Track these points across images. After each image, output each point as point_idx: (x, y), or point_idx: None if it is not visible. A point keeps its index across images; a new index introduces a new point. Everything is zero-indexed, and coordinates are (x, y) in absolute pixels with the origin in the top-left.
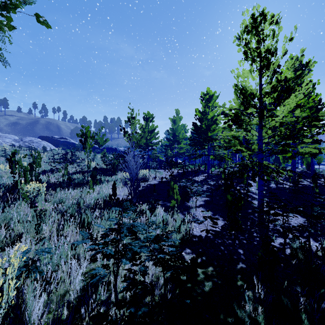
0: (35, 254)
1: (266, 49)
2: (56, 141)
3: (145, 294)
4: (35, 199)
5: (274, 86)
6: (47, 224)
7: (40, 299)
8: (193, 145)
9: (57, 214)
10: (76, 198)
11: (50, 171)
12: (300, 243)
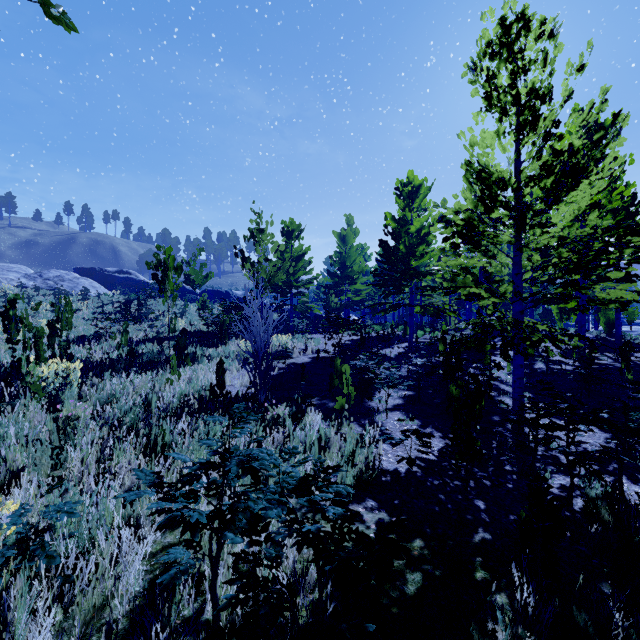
0: (41, 516)
1: (530, 88)
2: (110, 279)
3: (276, 616)
4: (58, 395)
5: (548, 163)
6: (77, 449)
7: (46, 619)
8: (381, 287)
9: (101, 425)
10: (143, 392)
11: (93, 338)
12: (604, 487)
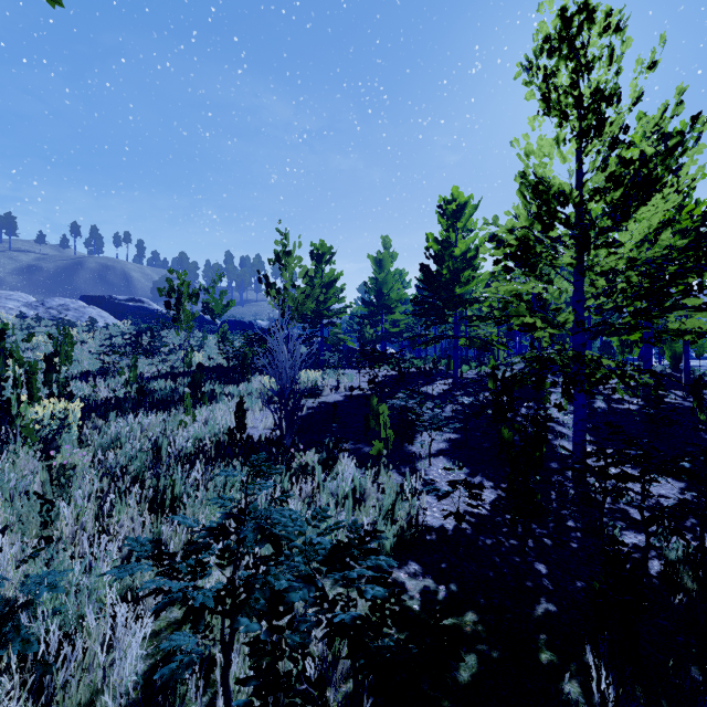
0: (18, 591)
1: (595, 88)
2: (120, 308)
3: None
4: (55, 440)
5: (615, 174)
6: (72, 504)
7: None
8: (422, 316)
9: (102, 475)
10: (152, 436)
11: (99, 374)
12: (686, 549)
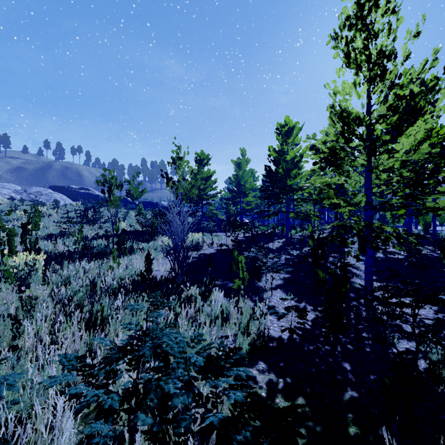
0: None
1: (379, 49)
2: (74, 193)
3: None
4: (27, 279)
5: (393, 105)
6: (33, 323)
7: None
8: (266, 199)
9: (56, 303)
10: (91, 276)
11: (59, 236)
12: (443, 353)
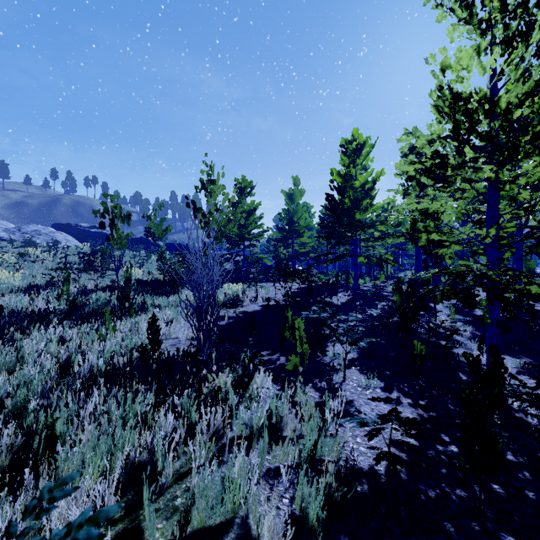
0: None
1: None
2: (83, 233)
3: None
4: None
5: None
6: None
7: None
8: (327, 238)
9: None
10: (67, 351)
11: (47, 287)
12: None
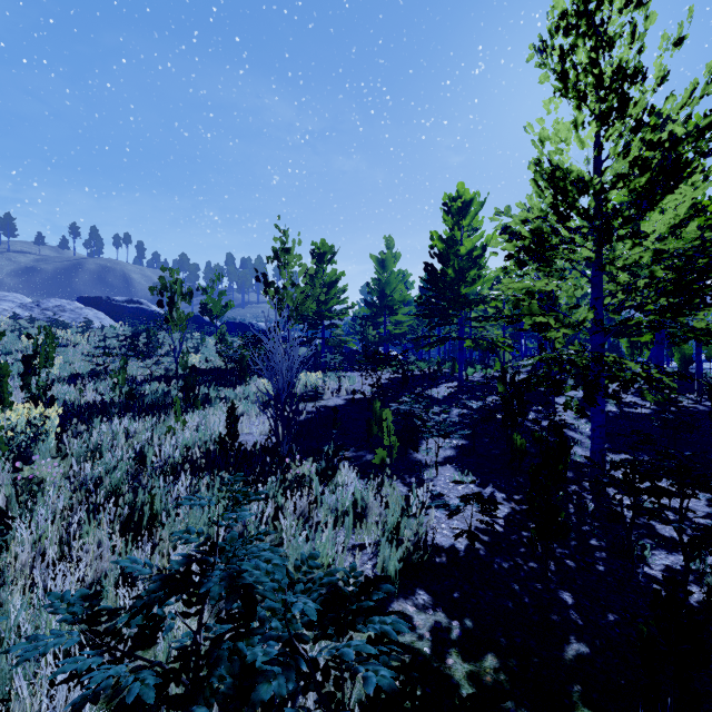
0: None
1: (617, 66)
2: (118, 309)
3: None
4: (29, 448)
5: (640, 158)
6: (31, 525)
7: None
8: (426, 317)
9: (75, 488)
10: (138, 443)
11: (90, 377)
12: None
